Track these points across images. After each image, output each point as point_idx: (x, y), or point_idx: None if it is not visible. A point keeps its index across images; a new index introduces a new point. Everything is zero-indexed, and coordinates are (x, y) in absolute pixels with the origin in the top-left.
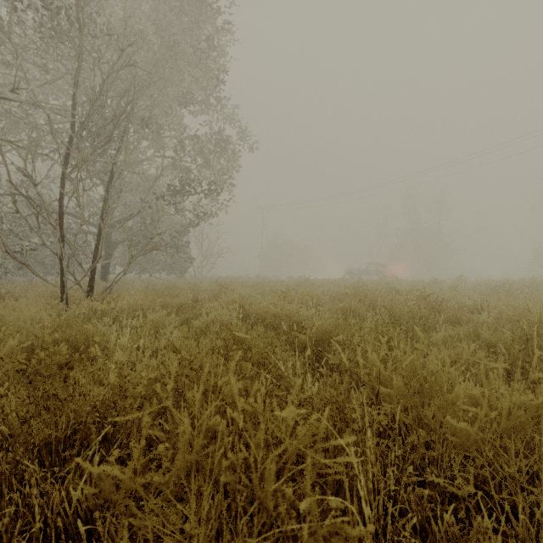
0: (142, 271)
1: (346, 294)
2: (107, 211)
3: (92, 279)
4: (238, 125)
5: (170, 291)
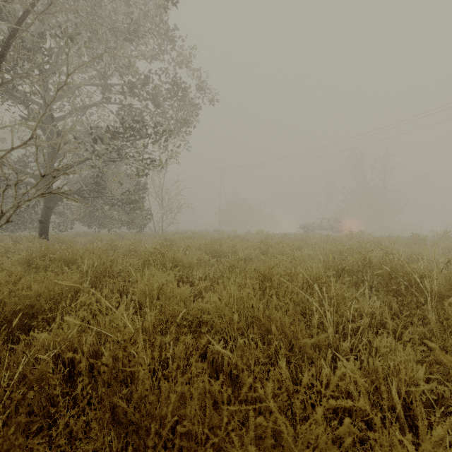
0: (101, 226)
1: (352, 265)
2: None
3: None
4: (194, 69)
5: (73, 258)
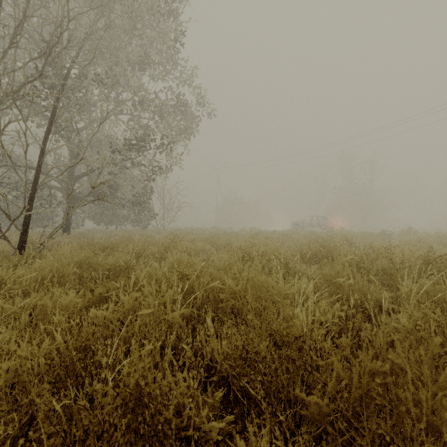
0: (109, 224)
1: (311, 250)
2: (26, 151)
3: (23, 233)
4: (195, 86)
5: (114, 246)
